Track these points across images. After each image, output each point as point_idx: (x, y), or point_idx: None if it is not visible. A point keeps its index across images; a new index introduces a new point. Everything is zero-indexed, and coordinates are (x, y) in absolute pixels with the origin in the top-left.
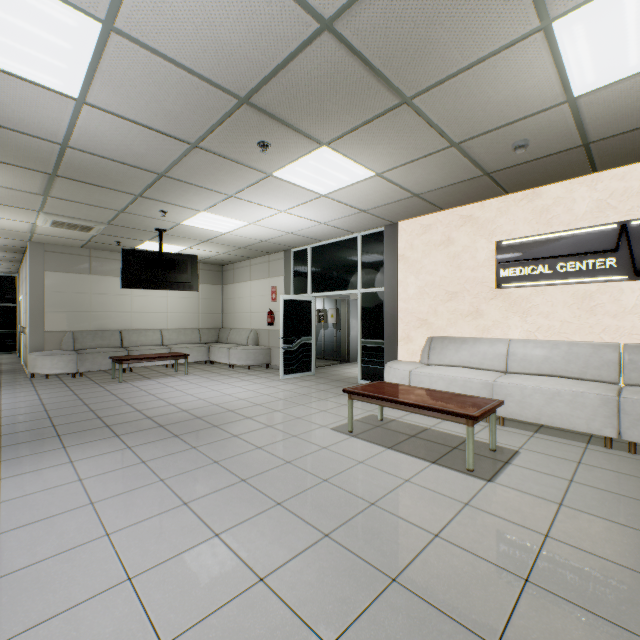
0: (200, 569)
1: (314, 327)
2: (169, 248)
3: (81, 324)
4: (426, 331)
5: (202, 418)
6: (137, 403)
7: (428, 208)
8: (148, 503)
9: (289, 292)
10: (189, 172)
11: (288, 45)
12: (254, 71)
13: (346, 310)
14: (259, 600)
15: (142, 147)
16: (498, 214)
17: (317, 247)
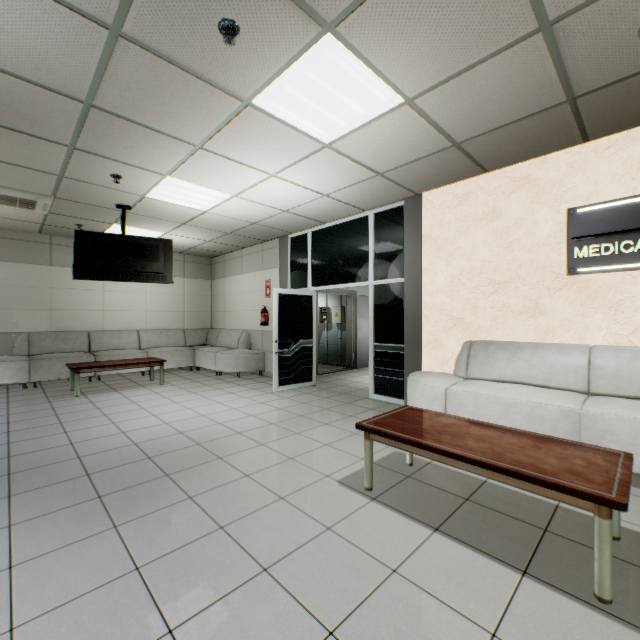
0: None
1: (315, 328)
2: (143, 234)
3: (39, 324)
4: (461, 333)
5: (153, 458)
6: (77, 430)
7: (467, 169)
8: None
9: (286, 286)
10: (127, 98)
11: None
12: None
13: (353, 308)
14: None
15: (33, 37)
16: (569, 171)
17: (319, 231)
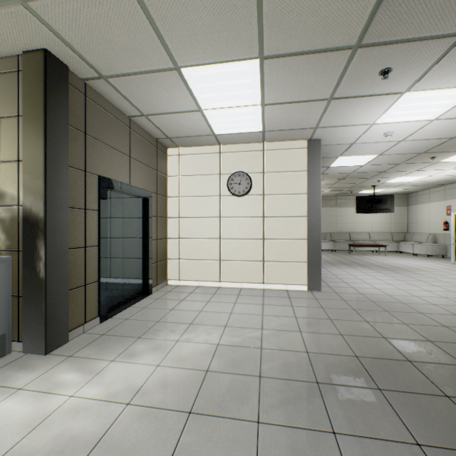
0: (407, 286)
1: None
2: (375, 191)
3: (332, 229)
4: None
5: (400, 268)
6: (367, 261)
7: None
8: (387, 278)
9: None
10: (395, 169)
11: (438, 143)
12: (425, 149)
13: None
14: (425, 291)
15: (377, 168)
16: None
17: None
